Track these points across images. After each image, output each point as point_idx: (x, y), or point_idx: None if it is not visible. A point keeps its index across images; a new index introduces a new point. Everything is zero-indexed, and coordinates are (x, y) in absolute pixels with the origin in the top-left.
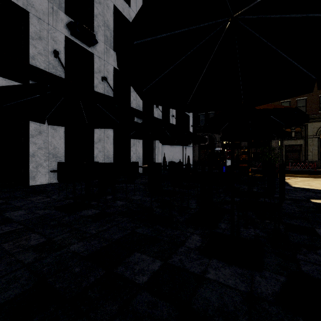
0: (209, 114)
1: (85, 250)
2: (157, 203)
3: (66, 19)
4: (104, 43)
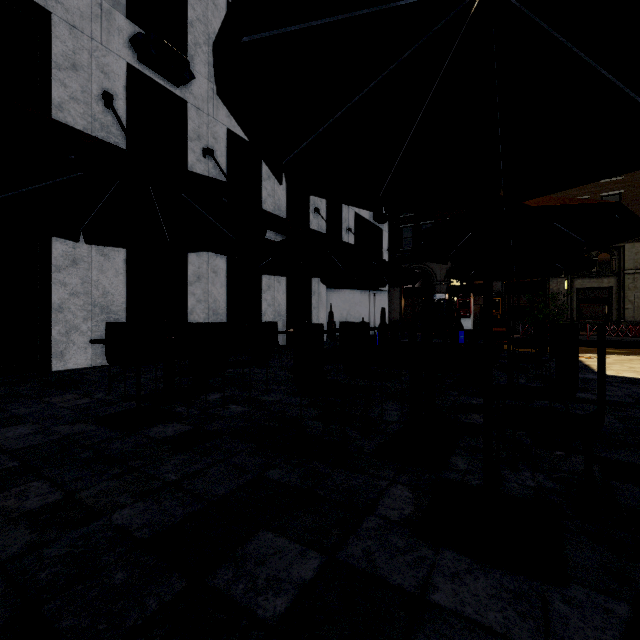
0: (423, 226)
1: (146, 522)
2: (316, 411)
3: (129, 28)
4: (207, 80)
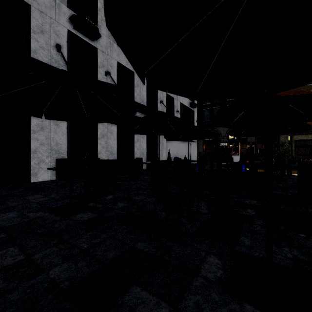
0: (214, 109)
1: (67, 277)
2: (162, 206)
3: (69, 12)
4: (107, 38)
